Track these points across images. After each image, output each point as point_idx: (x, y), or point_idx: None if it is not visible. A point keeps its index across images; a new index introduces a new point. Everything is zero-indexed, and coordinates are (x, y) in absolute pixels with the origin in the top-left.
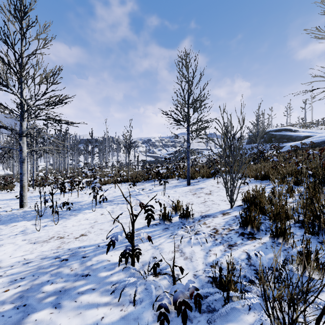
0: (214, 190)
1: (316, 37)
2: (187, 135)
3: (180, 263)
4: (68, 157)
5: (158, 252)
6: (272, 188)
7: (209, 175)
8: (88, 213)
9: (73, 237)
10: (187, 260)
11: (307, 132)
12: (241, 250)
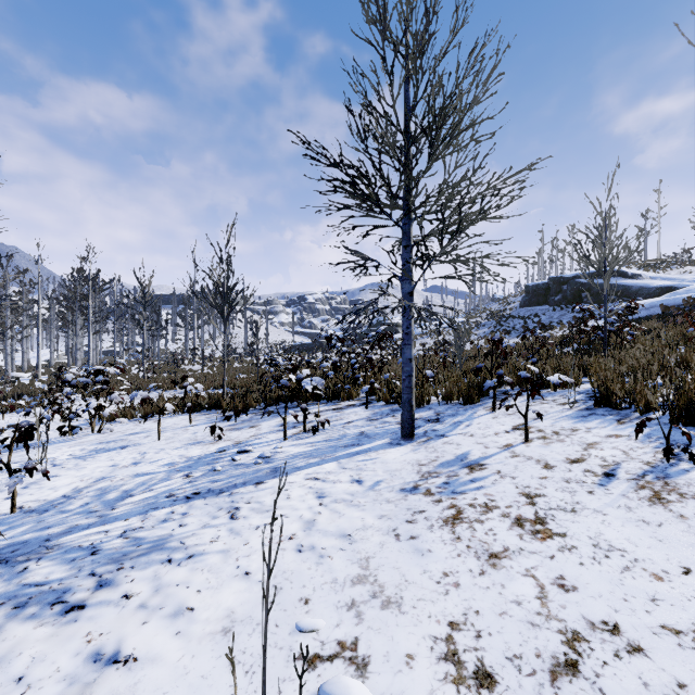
0: (543, 487)
1: None
2: (403, 253)
3: None
4: (89, 336)
5: None
6: None
7: (471, 396)
8: None
9: None
10: None
11: (662, 279)
12: None
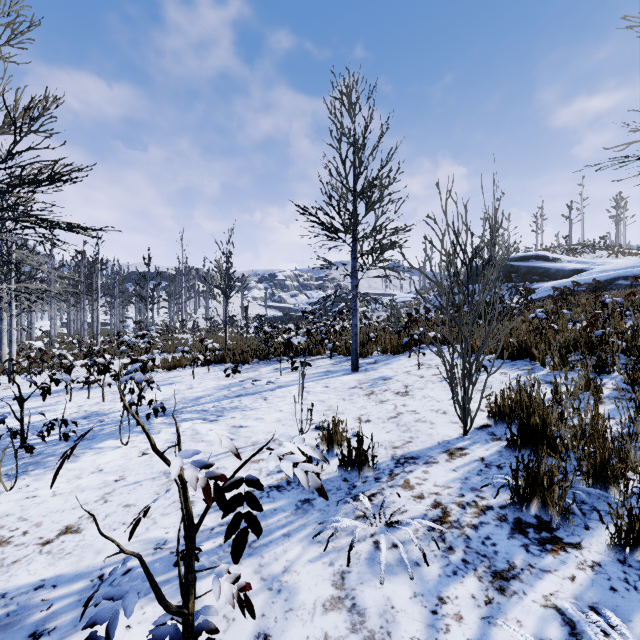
0: (414, 383)
1: None
2: (352, 262)
3: None
4: (98, 310)
5: (279, 606)
6: (555, 382)
7: (398, 349)
8: (110, 450)
9: (38, 539)
10: None
11: (577, 262)
12: (537, 597)
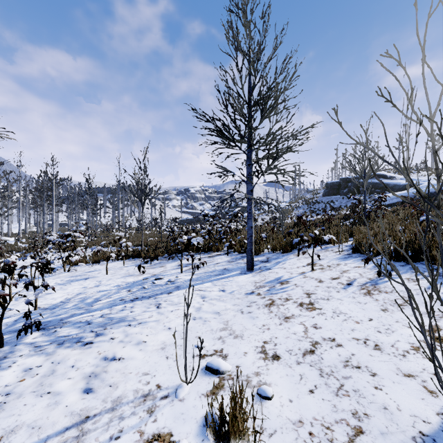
0: (315, 290)
1: None
2: (248, 168)
3: None
4: (53, 214)
5: None
6: None
7: (286, 248)
8: None
9: None
10: None
11: None
12: None
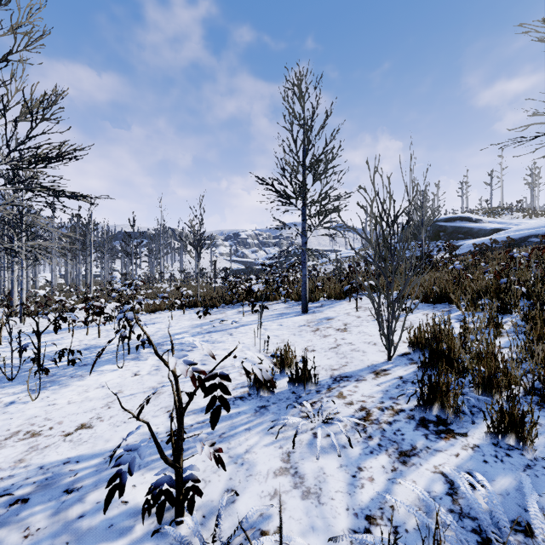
0: (352, 322)
1: (542, 39)
2: (302, 223)
3: (292, 511)
4: (91, 263)
5: (242, 473)
6: (464, 319)
7: (340, 295)
8: (109, 372)
9: (61, 432)
10: (310, 500)
11: (496, 222)
12: (430, 466)
